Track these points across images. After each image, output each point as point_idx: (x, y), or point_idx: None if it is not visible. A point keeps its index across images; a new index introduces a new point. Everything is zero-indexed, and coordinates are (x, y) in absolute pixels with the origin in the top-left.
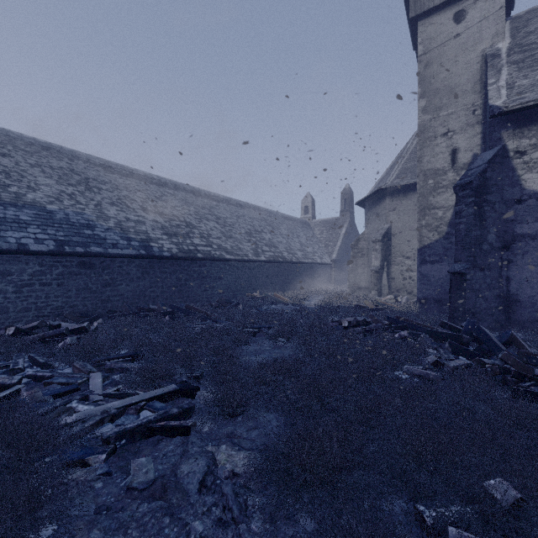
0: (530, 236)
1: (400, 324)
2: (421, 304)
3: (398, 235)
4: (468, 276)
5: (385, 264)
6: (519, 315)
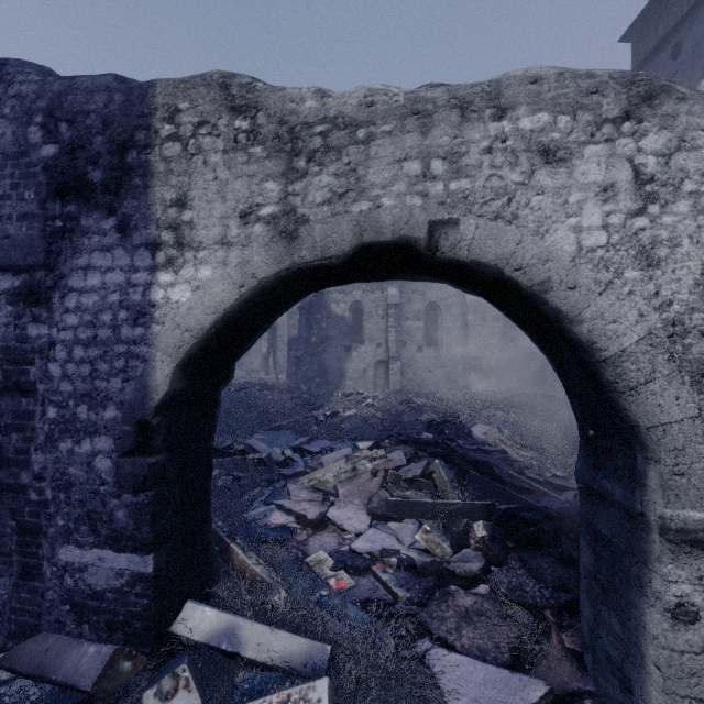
0: (333, 338)
1: (266, 388)
2: (289, 379)
3: (281, 328)
4: (303, 359)
5: (272, 350)
6: (329, 380)
